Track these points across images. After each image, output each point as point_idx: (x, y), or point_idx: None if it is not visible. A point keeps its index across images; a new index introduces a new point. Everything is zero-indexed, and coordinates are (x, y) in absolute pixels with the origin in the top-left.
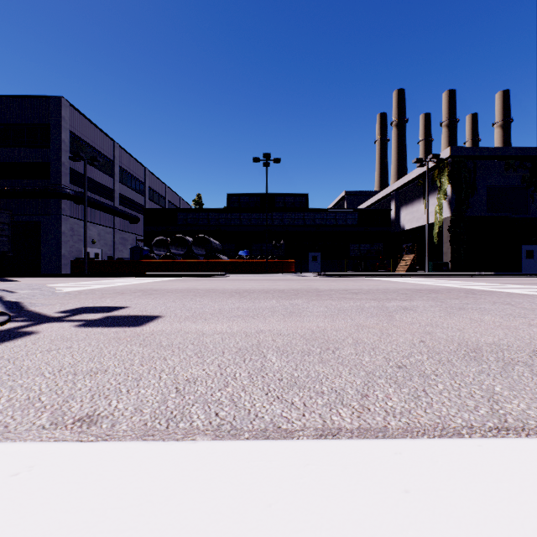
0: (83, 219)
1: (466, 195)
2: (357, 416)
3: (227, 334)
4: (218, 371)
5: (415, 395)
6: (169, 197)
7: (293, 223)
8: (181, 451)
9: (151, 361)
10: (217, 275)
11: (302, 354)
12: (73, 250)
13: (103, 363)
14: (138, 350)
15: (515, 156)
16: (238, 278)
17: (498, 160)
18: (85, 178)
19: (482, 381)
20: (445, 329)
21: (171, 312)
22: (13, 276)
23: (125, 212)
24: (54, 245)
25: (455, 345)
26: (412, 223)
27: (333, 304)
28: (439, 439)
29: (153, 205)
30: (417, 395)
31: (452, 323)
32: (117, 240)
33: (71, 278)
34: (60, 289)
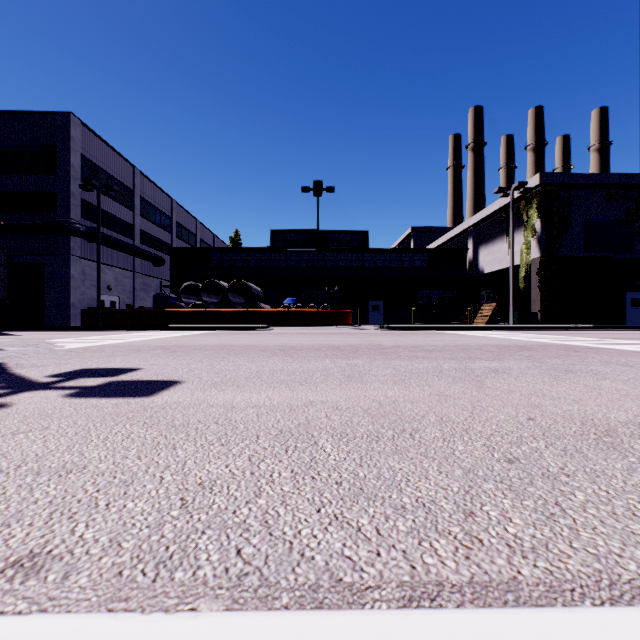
0: (96, 260)
1: (558, 231)
2: (464, 556)
3: (265, 407)
4: (248, 468)
5: (547, 513)
6: (201, 234)
7: (349, 265)
8: (169, 639)
9: (154, 450)
10: (258, 328)
11: (368, 439)
12: (84, 298)
13: (84, 455)
14: (140, 432)
15: (618, 184)
16: (283, 332)
17: (598, 189)
18: (98, 211)
19: (638, 486)
20: (556, 400)
21: (195, 376)
22: (10, 329)
23: (147, 252)
24: (62, 292)
25: (577, 424)
26: (493, 265)
27: (402, 364)
28: (612, 608)
29: (181, 244)
30: (549, 513)
31: (563, 391)
32: (137, 286)
33: (81, 331)
34: (62, 346)
